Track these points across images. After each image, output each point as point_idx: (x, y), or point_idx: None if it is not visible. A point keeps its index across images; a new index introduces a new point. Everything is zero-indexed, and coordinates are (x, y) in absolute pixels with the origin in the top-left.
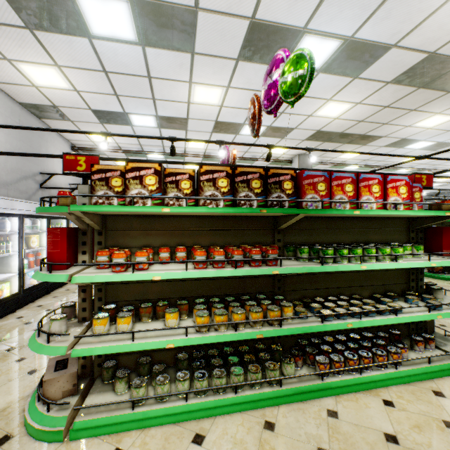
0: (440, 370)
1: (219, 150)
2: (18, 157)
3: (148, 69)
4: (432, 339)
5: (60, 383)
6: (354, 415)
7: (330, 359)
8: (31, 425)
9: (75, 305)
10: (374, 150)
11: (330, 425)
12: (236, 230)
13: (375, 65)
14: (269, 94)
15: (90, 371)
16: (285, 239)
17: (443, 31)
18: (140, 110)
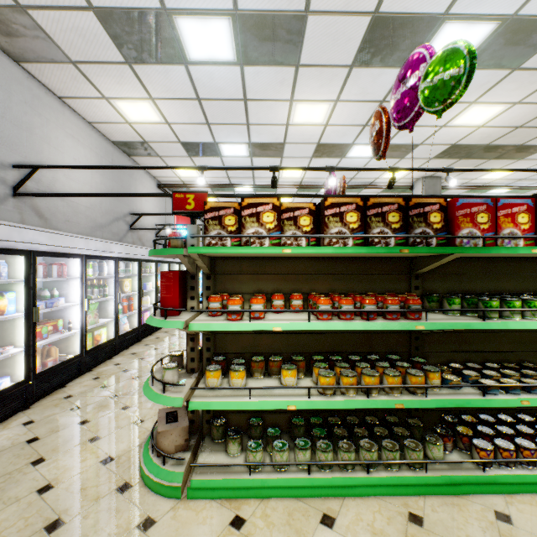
0: None
1: (328, 178)
2: (111, 198)
3: (245, 91)
4: None
5: (173, 436)
6: None
7: (494, 445)
8: (149, 477)
9: (182, 354)
10: (536, 166)
11: (502, 531)
12: (361, 274)
13: None
14: (403, 104)
15: (198, 427)
16: (425, 286)
17: None
18: (232, 138)
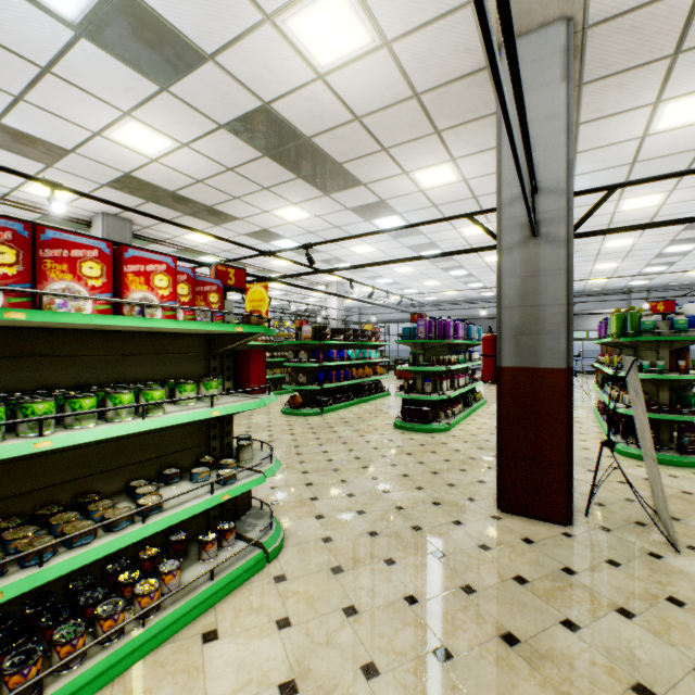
0: (230, 583)
1: None
2: None
3: None
4: (231, 530)
5: None
6: None
7: None
8: None
9: None
10: (234, 238)
11: None
12: None
13: (192, 80)
14: None
15: None
16: None
17: (272, 73)
18: None
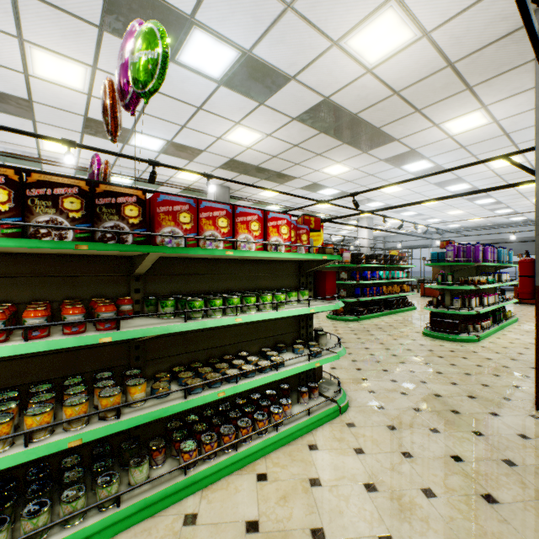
0: (319, 420)
1: (65, 153)
2: None
3: None
4: (316, 388)
5: None
6: (218, 510)
7: (201, 442)
8: None
9: None
10: (292, 191)
11: (182, 538)
12: (60, 276)
13: (279, 94)
14: (122, 80)
15: None
16: (149, 288)
17: (333, 77)
18: None
